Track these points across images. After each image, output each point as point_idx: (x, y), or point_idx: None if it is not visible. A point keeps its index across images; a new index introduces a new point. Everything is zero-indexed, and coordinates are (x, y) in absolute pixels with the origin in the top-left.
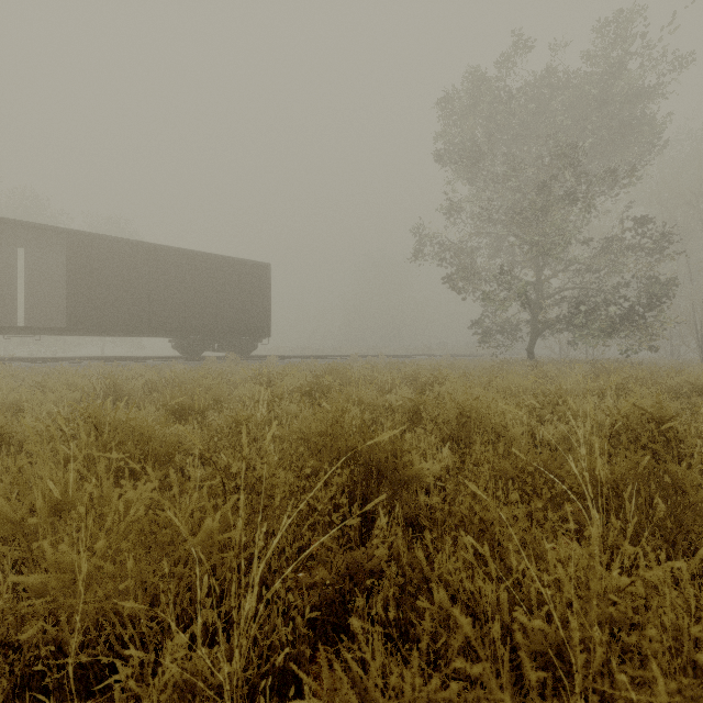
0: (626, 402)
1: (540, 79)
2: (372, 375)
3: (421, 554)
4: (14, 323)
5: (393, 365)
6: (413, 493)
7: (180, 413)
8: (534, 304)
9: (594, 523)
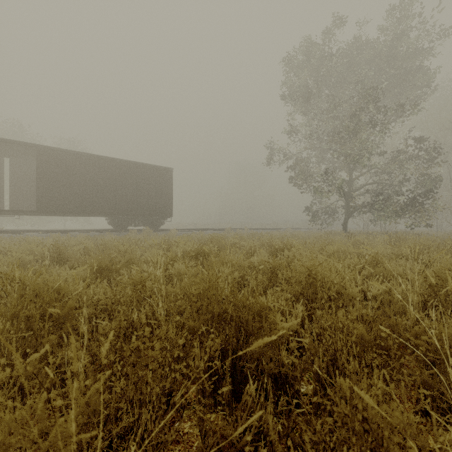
0: (438, 267)
1: (352, 45)
2: (240, 242)
3: None
4: (2, 207)
5: (254, 235)
6: (277, 352)
7: (100, 272)
8: (347, 195)
9: None
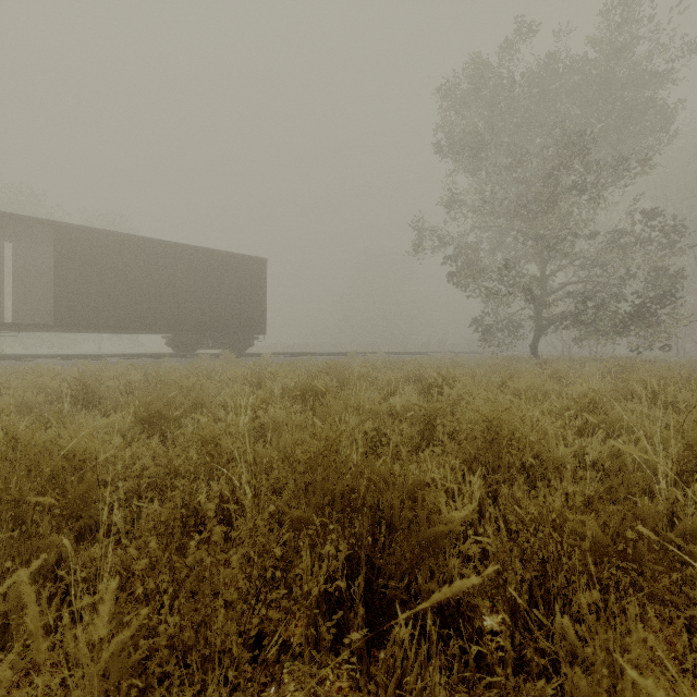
0: None
1: (546, 66)
2: (373, 374)
3: None
4: (1, 319)
5: (393, 363)
6: (443, 563)
7: (150, 421)
8: (538, 300)
9: None
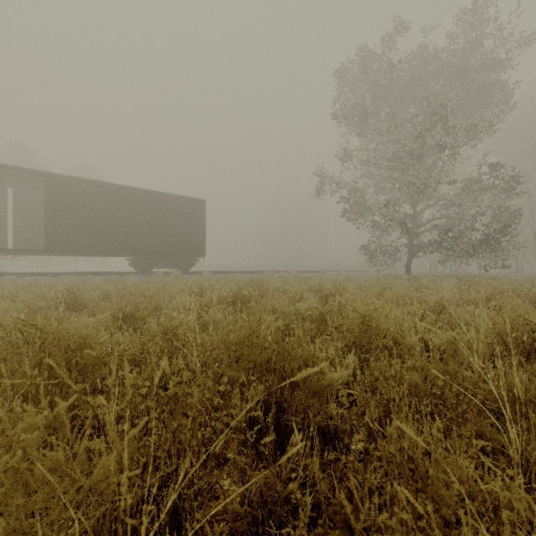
0: (508, 313)
1: (416, 55)
2: (285, 287)
3: (342, 497)
4: (5, 246)
5: (301, 278)
6: (325, 403)
7: (124, 320)
8: (411, 231)
9: (513, 444)
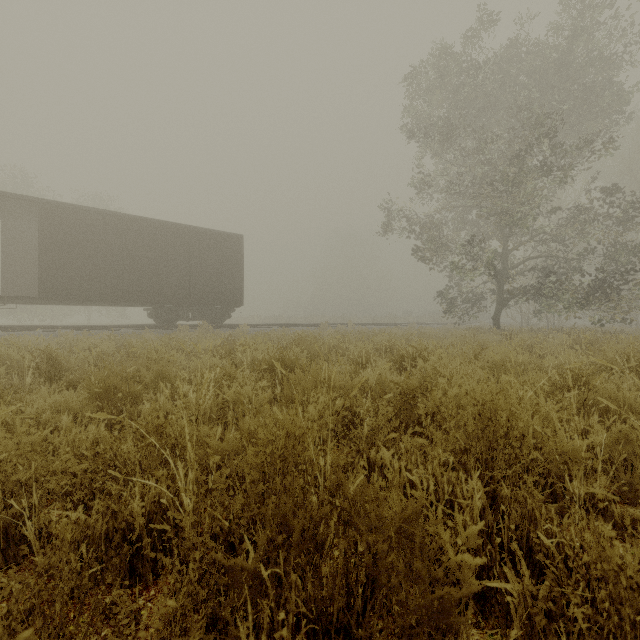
0: None
1: (508, 51)
2: (343, 345)
3: None
4: None
5: (363, 333)
6: None
7: (106, 398)
8: (500, 274)
9: None
